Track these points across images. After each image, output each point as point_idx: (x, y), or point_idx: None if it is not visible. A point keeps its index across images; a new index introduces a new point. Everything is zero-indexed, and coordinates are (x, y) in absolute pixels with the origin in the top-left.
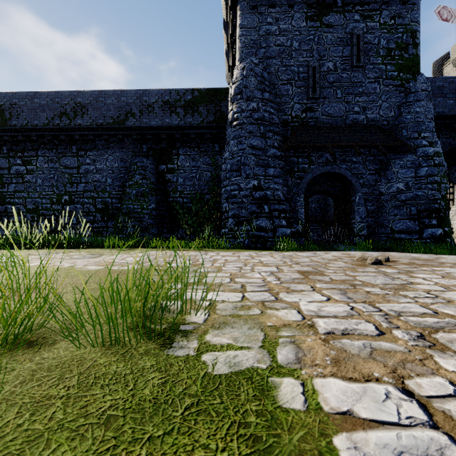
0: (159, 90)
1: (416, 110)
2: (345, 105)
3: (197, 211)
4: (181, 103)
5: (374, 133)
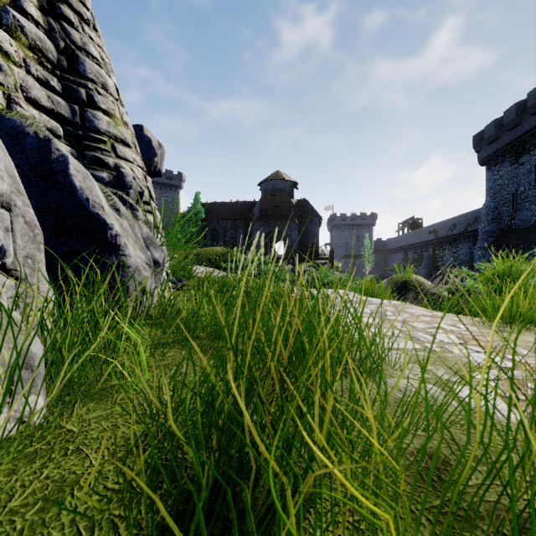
0: (479, 209)
1: None
2: (530, 212)
3: None
4: None
5: (535, 231)
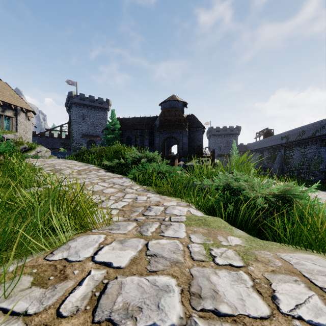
0: None
1: None
2: None
3: None
4: None
5: None
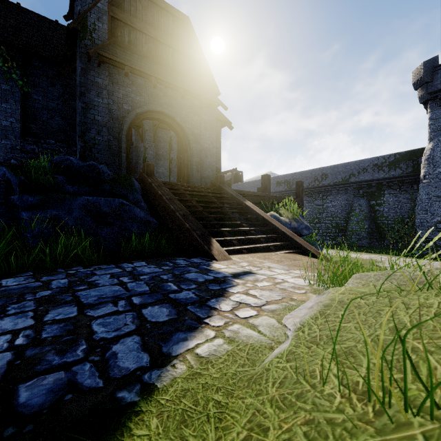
0: (371, 158)
1: None
2: None
3: (398, 229)
4: (386, 164)
5: None
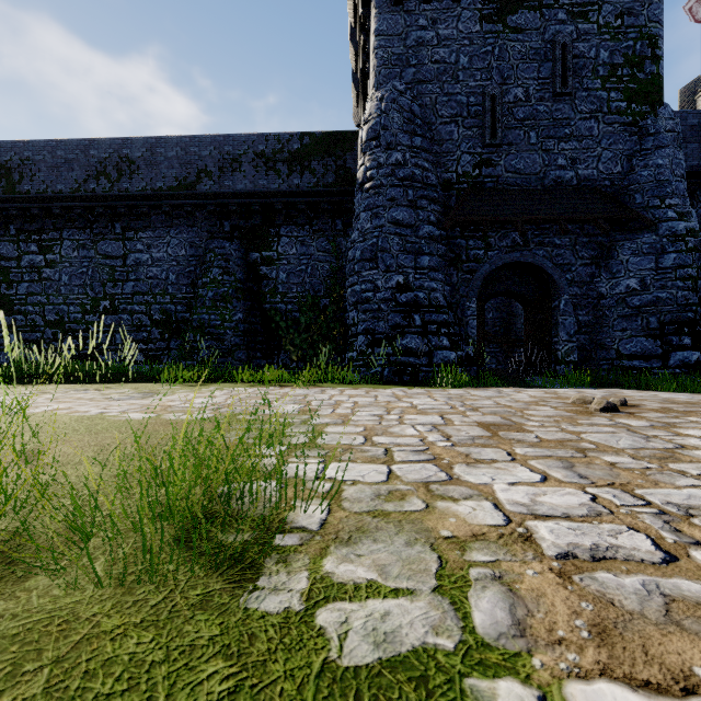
0: (250, 135)
1: (657, 162)
2: (542, 156)
3: (308, 324)
4: (283, 156)
5: (589, 200)
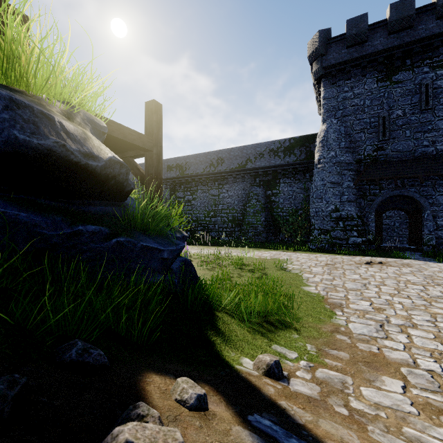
0: (267, 142)
1: None
2: (413, 142)
3: (292, 221)
4: (281, 149)
5: (441, 163)
